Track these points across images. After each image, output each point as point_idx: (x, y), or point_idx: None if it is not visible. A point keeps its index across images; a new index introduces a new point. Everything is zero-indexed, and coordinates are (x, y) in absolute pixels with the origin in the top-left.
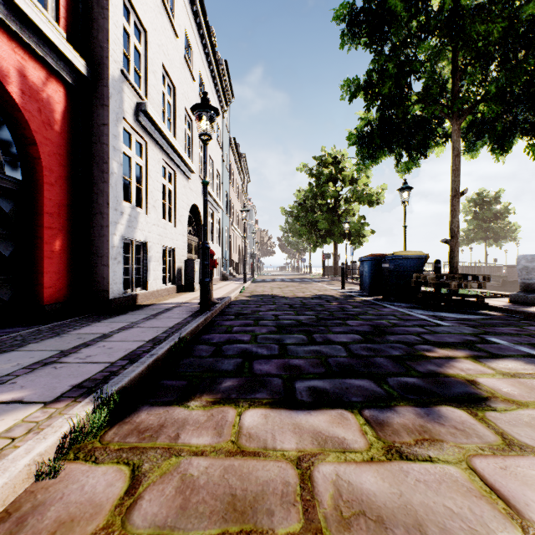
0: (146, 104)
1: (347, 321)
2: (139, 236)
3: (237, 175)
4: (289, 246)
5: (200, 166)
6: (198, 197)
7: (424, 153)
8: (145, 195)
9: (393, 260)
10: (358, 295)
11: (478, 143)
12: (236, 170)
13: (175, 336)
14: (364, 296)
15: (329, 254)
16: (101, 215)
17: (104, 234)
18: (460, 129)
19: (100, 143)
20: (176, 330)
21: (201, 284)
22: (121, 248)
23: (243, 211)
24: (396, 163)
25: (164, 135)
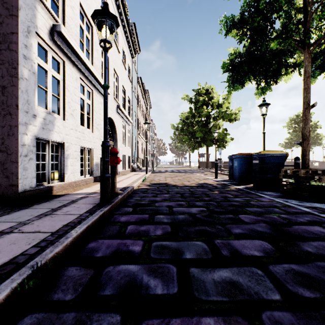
0: (60, 26)
1: (239, 215)
2: (55, 138)
3: (143, 102)
4: (176, 149)
5: (115, 91)
6: (113, 113)
7: (275, 80)
8: (63, 104)
9: (260, 157)
10: (230, 184)
11: (316, 72)
12: (142, 99)
13: (40, 256)
14: (235, 184)
15: (203, 154)
16: (10, 115)
17: (13, 133)
18: (310, 56)
19: (9, 50)
20: (56, 239)
21: (101, 179)
22: (34, 147)
23: (145, 124)
24: (257, 86)
25: (80, 58)
